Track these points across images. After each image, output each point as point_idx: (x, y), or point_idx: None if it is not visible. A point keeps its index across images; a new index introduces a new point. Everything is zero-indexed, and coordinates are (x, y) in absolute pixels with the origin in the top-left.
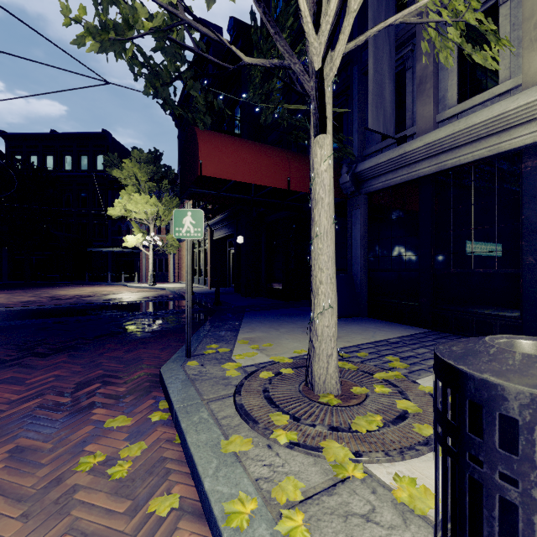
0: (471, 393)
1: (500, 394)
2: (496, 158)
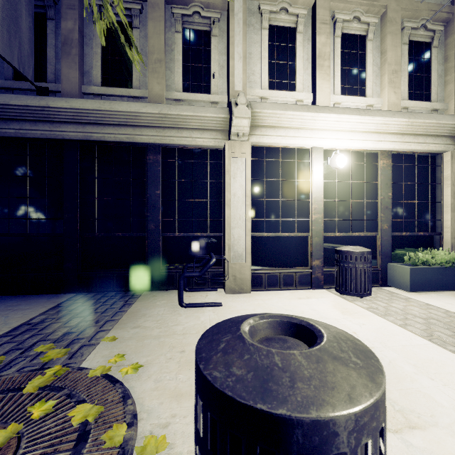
0: (299, 444)
1: (332, 431)
2: (131, 145)
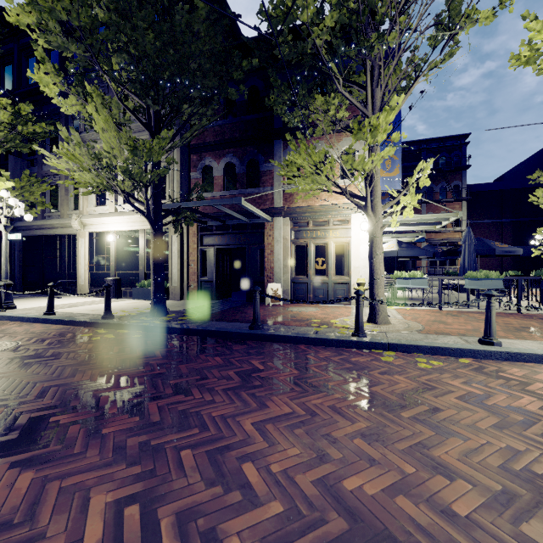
0: None
1: None
2: (58, 235)
